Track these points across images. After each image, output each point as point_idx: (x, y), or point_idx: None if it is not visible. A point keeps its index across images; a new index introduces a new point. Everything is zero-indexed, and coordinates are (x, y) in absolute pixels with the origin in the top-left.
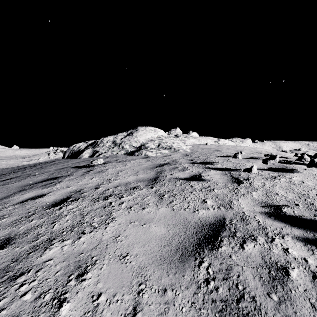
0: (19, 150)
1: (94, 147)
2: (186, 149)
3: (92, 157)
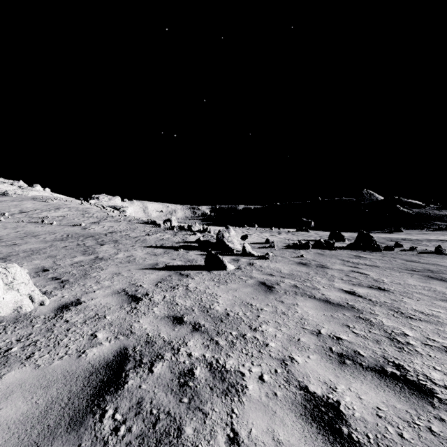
0: None
1: None
2: (30, 196)
3: None
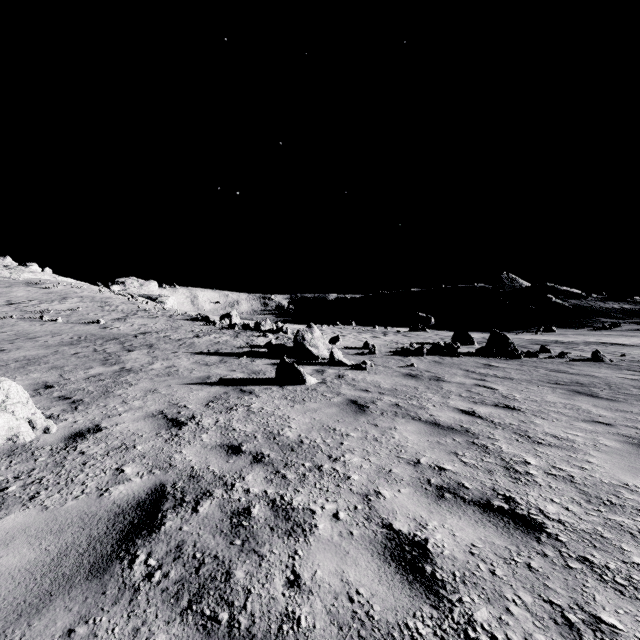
0: None
1: None
2: (21, 279)
3: None
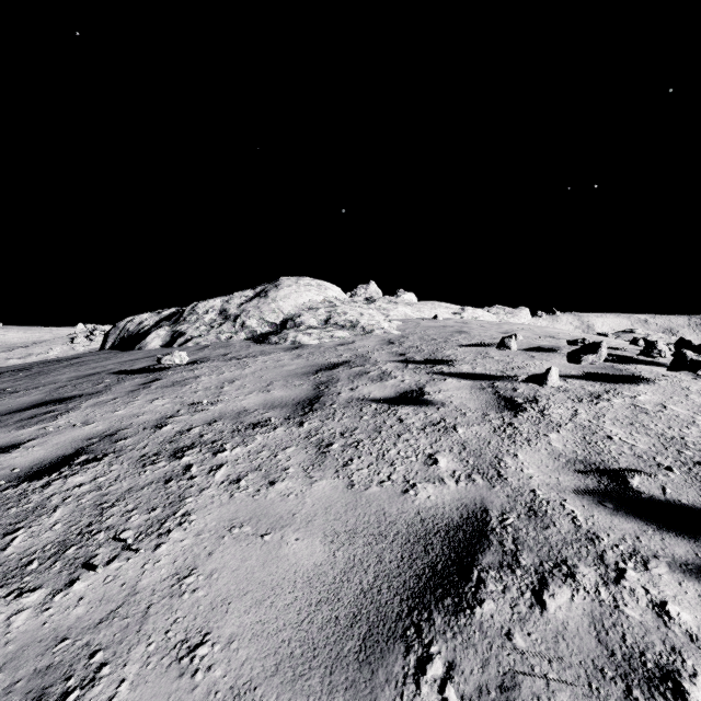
0: (1, 332)
1: (176, 325)
2: (390, 329)
3: (169, 347)
